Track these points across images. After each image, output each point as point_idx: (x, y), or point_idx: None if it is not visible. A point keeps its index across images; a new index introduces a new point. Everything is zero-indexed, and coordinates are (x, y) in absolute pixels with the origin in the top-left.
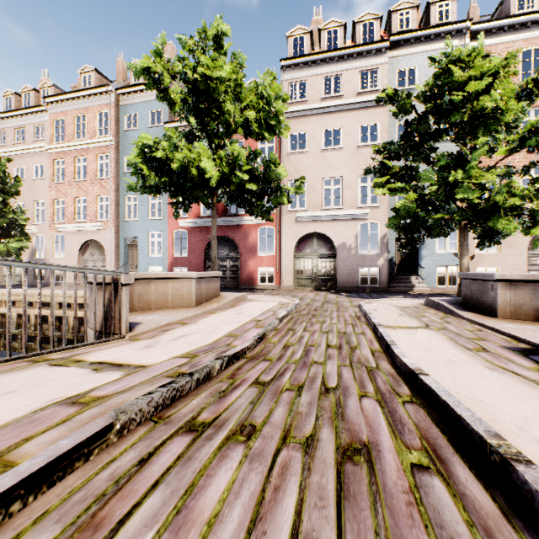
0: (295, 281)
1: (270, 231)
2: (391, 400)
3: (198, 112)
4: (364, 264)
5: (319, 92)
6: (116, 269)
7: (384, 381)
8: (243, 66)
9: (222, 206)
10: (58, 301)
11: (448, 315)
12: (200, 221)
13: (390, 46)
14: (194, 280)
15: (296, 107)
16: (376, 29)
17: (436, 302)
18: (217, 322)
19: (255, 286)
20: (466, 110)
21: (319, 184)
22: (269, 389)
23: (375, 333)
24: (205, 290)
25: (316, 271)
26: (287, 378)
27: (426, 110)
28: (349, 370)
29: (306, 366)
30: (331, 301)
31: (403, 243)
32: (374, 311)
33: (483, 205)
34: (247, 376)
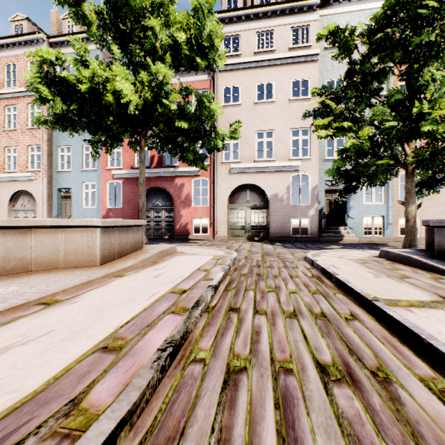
0: (228, 232)
1: (205, 185)
2: None
3: (118, 33)
4: (295, 214)
5: (252, 46)
6: None
7: None
8: (175, 1)
9: (157, 158)
10: None
11: (435, 274)
12: (134, 172)
13: (320, 5)
14: (98, 230)
15: (229, 60)
16: None
17: (403, 256)
18: (111, 299)
19: (189, 237)
20: (435, 28)
21: (252, 136)
22: None
23: (372, 314)
24: (119, 243)
25: (249, 222)
26: None
27: (370, 48)
28: None
29: None
30: (270, 252)
31: (342, 192)
32: (334, 268)
33: None
34: None
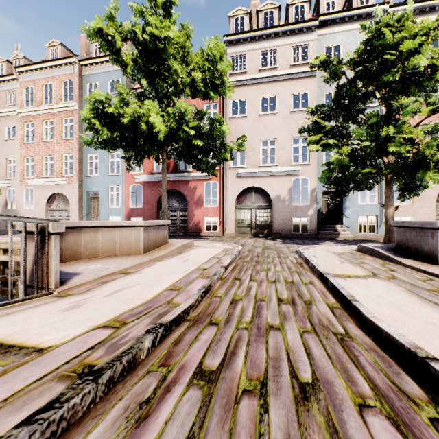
0: (236, 229)
1: (215, 186)
2: (410, 418)
3: (148, 73)
4: (296, 214)
5: (257, 64)
6: (79, 219)
7: (371, 363)
8: (191, 36)
9: (173, 164)
10: (19, 247)
11: (386, 261)
12: (153, 177)
13: (318, 25)
14: (141, 229)
15: (237, 77)
16: (306, 11)
17: (371, 249)
18: (162, 272)
19: (201, 233)
20: (398, 70)
21: (257, 144)
22: (218, 392)
23: (323, 282)
24: (153, 238)
25: (254, 220)
26: (241, 362)
27: (355, 75)
28: (316, 340)
29: (262, 335)
30: (270, 247)
31: (333, 195)
32: (314, 257)
33: (412, 158)
34: (187, 357)
